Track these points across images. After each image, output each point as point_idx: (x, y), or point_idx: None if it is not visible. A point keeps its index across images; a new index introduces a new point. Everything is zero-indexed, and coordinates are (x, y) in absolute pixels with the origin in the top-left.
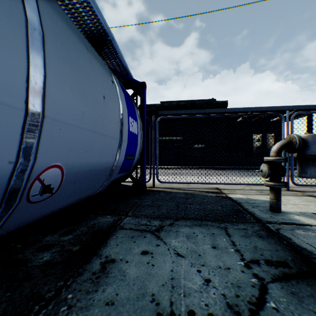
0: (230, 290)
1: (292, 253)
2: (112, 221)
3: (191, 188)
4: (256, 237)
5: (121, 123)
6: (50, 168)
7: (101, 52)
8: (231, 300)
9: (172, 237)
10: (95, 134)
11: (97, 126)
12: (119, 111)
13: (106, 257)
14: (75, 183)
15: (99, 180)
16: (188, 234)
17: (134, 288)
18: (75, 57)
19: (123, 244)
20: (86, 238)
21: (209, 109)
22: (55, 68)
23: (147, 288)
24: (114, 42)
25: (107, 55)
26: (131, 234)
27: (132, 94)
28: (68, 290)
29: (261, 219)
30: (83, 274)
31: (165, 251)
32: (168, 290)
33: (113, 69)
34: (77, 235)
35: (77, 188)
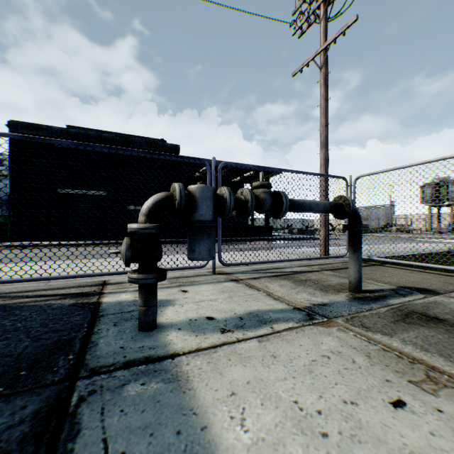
0: None
1: None
2: None
3: (44, 289)
4: None
5: None
6: None
7: None
8: None
9: None
10: None
11: None
12: None
13: None
14: None
15: None
16: None
17: None
18: None
19: None
20: None
21: None
22: None
23: None
24: None
25: None
26: None
27: None
28: None
29: (89, 363)
30: None
31: None
32: None
33: None
34: None
35: None
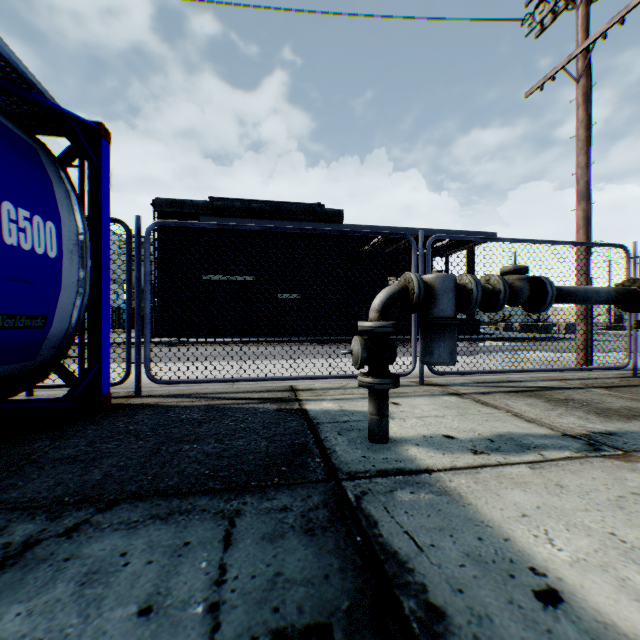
0: None
1: (360, 578)
2: None
3: (235, 392)
4: (300, 533)
5: None
6: None
7: None
8: None
9: (27, 591)
10: None
11: None
12: None
13: None
14: None
15: None
16: (102, 562)
17: None
18: None
19: None
20: None
21: (308, 223)
22: None
23: None
24: None
25: None
26: None
27: (65, 151)
28: None
29: (341, 467)
30: None
31: None
32: None
33: None
34: None
35: None
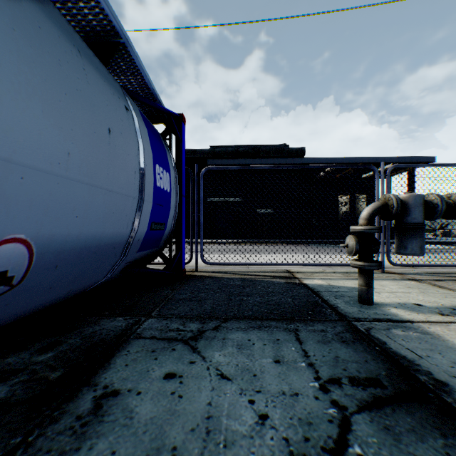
0: (296, 431)
1: (386, 364)
2: (125, 326)
3: (252, 271)
4: (339, 342)
5: (142, 174)
6: (3, 243)
7: (112, 63)
8: (296, 448)
9: (216, 348)
10: (92, 189)
11: (97, 176)
12: (138, 154)
13: (106, 388)
14: (58, 268)
15: (104, 262)
16: (241, 342)
17: (144, 438)
18: (54, 61)
19: (136, 363)
20: (77, 356)
21: (279, 159)
22: (10, 73)
23: (167, 437)
24: (131, 47)
25: (121, 68)
26: (152, 347)
27: (163, 131)
28: (28, 451)
29: (347, 315)
30: (60, 420)
31: (202, 371)
32: (199, 438)
33: (130, 90)
34: (62, 352)
35: (63, 275)
